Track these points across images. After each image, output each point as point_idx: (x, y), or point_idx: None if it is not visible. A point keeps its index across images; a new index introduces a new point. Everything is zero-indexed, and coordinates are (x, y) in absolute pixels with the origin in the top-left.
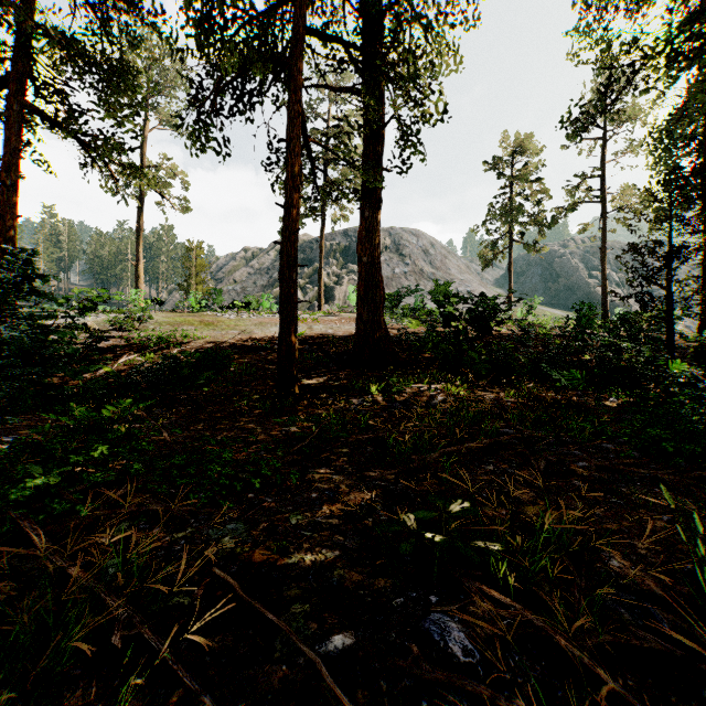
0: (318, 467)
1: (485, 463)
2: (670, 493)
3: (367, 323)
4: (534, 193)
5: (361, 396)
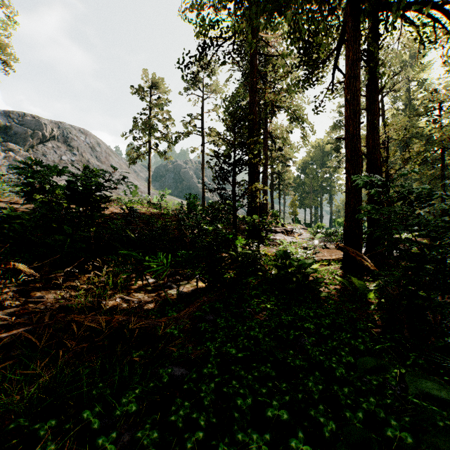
0: None
1: None
2: None
3: None
4: (165, 119)
5: None
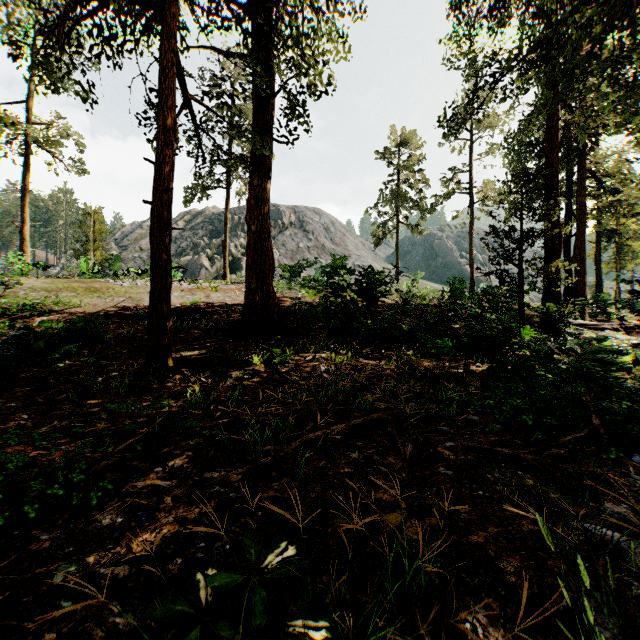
0: (150, 468)
1: (351, 449)
2: (533, 477)
3: (256, 292)
4: (417, 182)
5: (242, 368)
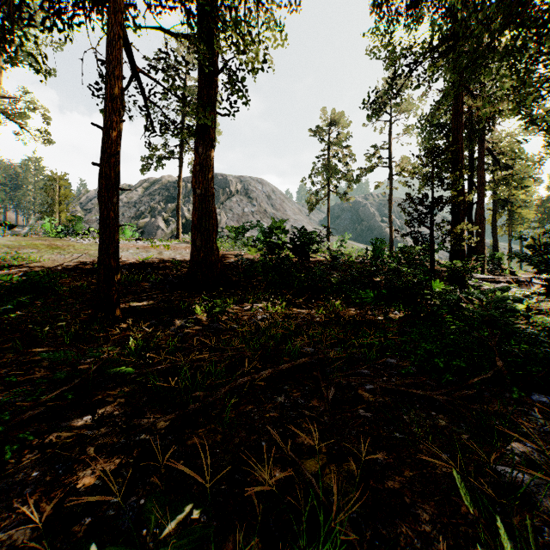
0: (79, 417)
1: (278, 393)
2: (445, 417)
3: (200, 249)
4: (345, 157)
5: (186, 317)
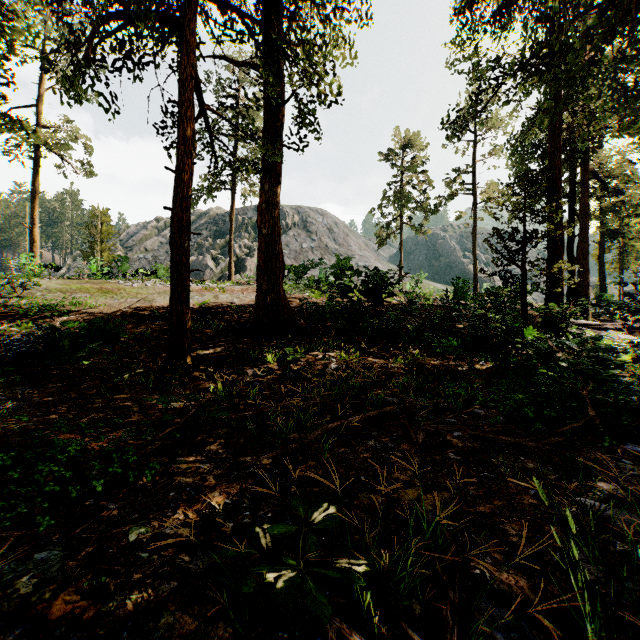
0: (188, 453)
1: (368, 438)
2: (534, 461)
3: (267, 293)
4: (420, 183)
5: (257, 366)
